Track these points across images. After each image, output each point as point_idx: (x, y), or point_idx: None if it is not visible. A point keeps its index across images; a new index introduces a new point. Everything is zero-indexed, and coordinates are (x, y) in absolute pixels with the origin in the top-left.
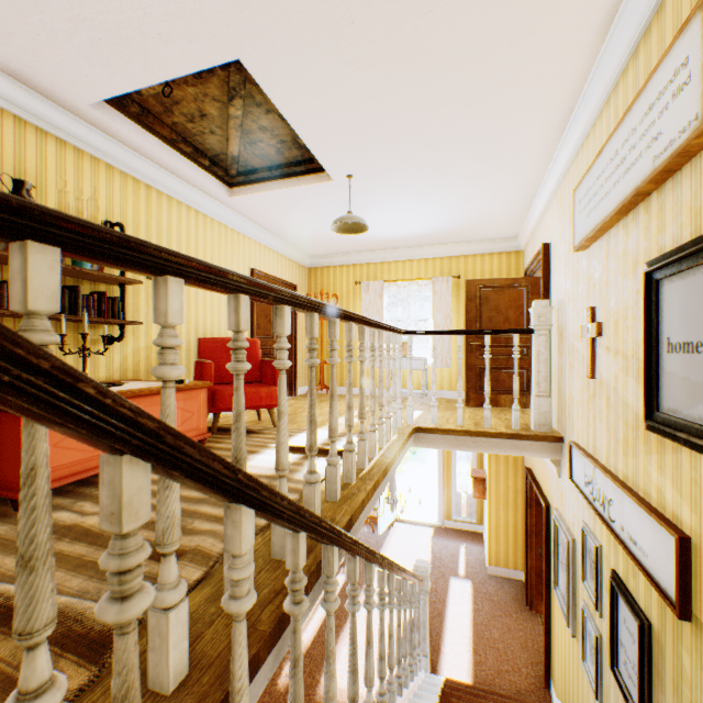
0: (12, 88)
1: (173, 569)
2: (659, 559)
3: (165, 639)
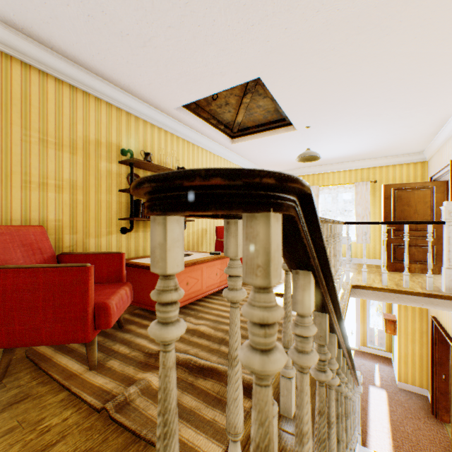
0: (143, 107)
1: (290, 359)
2: None
3: (289, 392)
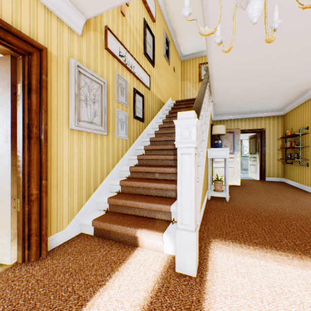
0: None
1: None
2: (147, 81)
3: None
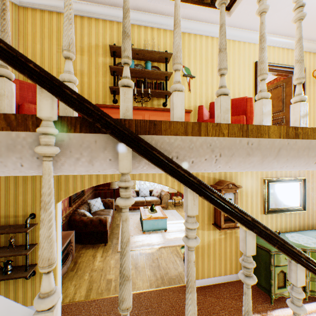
0: None
1: None
2: None
3: None
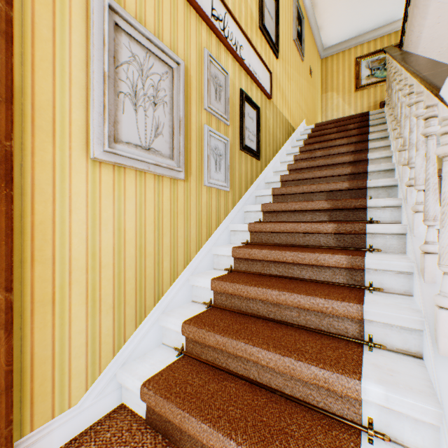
0: None
1: None
2: (265, 81)
3: None
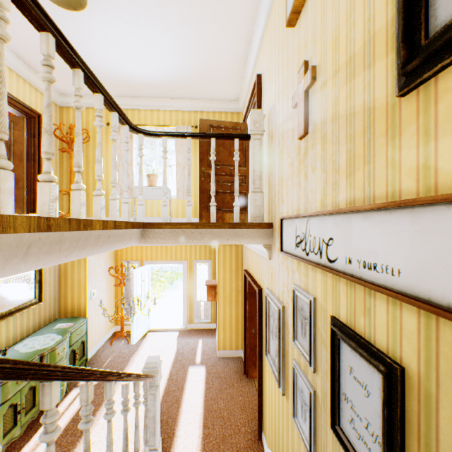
0: None
1: None
2: (435, 264)
3: None
